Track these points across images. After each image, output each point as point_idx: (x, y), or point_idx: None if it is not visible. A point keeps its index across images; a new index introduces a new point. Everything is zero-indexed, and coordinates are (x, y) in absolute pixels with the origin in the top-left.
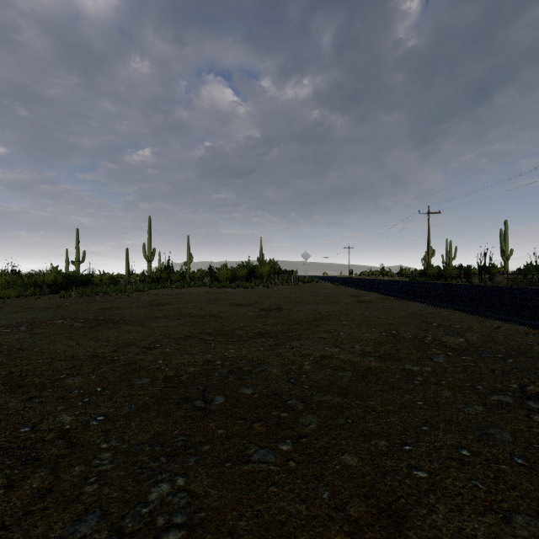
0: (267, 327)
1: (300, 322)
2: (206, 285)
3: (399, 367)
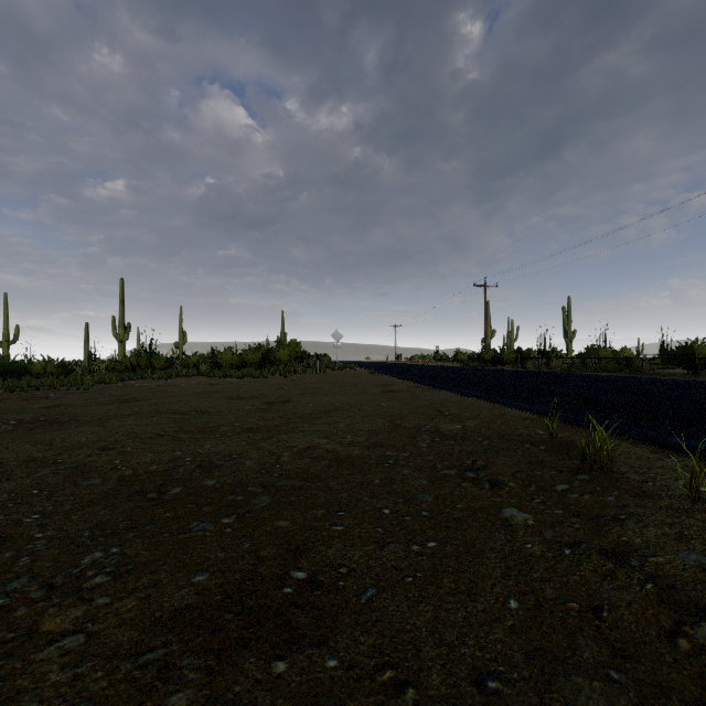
0: (261, 421)
1: (303, 415)
2: (203, 375)
3: (379, 453)
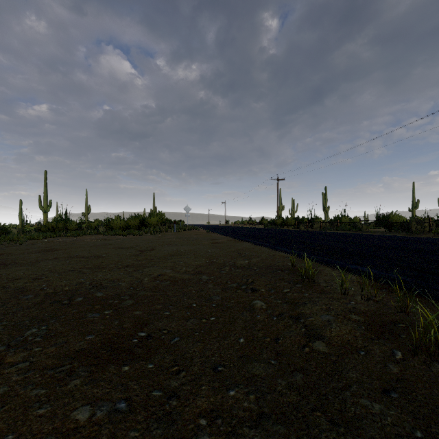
0: (135, 261)
1: (160, 257)
2: (101, 233)
3: (198, 277)
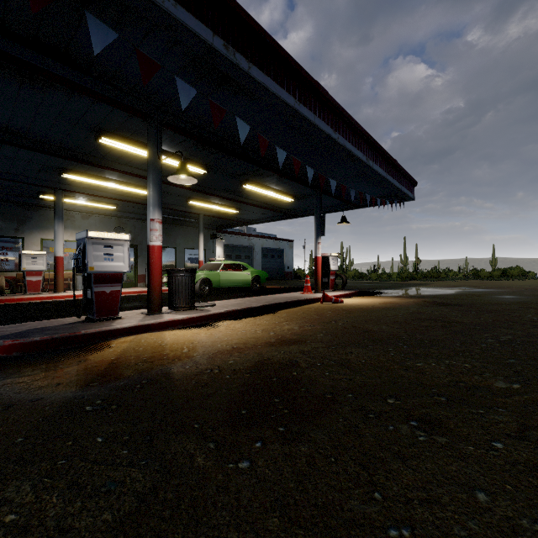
0: None
1: None
2: (477, 279)
3: None
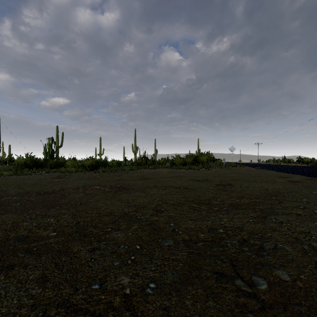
0: (234, 199)
1: (258, 196)
2: (168, 167)
3: None
